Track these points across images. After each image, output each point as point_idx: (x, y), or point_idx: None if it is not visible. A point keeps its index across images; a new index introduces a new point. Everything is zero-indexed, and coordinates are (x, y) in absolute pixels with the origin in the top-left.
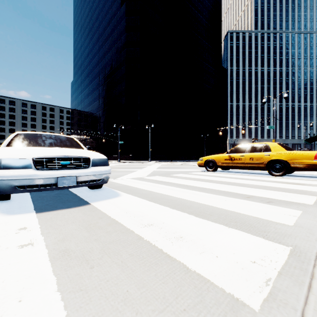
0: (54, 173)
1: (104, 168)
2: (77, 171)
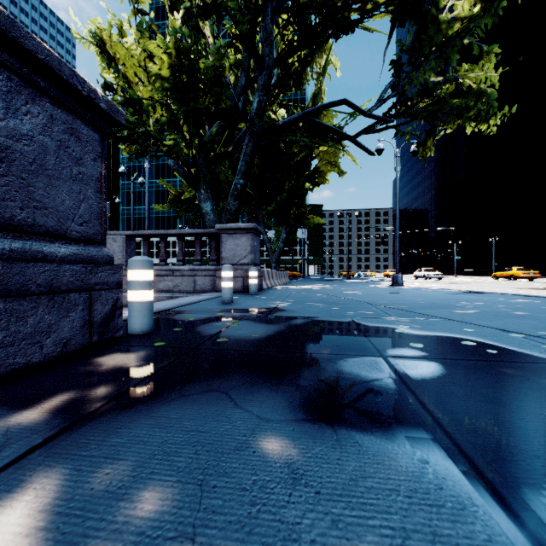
0: (435, 276)
1: (442, 275)
2: (438, 276)
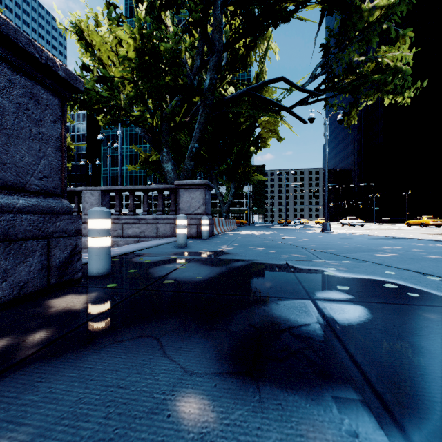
0: (358, 223)
1: (364, 223)
2: (360, 223)
